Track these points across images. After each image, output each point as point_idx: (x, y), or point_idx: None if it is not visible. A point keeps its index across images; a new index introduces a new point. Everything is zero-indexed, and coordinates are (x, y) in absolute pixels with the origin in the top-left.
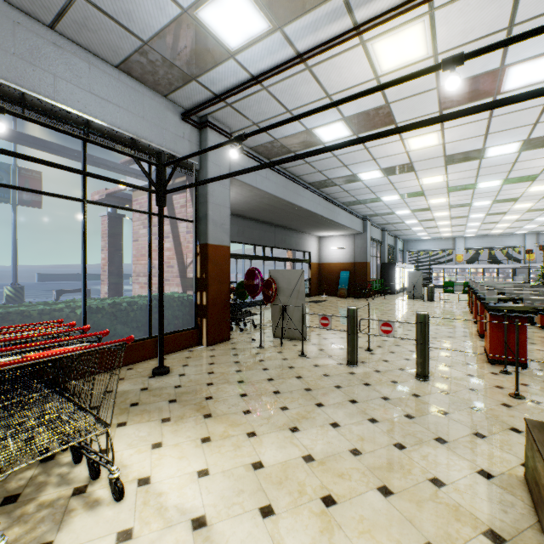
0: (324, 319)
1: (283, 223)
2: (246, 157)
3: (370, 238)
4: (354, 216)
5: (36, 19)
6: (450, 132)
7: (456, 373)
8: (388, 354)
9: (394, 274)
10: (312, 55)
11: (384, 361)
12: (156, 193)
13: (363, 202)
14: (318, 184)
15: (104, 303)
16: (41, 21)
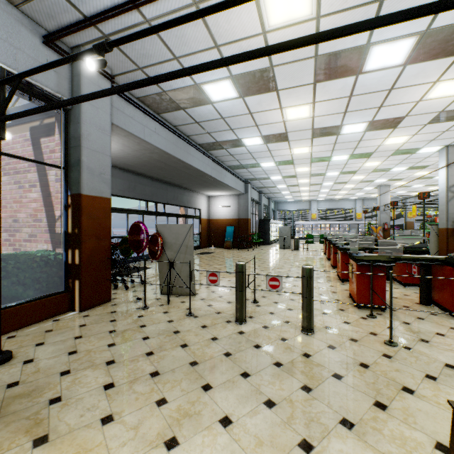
0: (212, 275)
1: (175, 181)
2: (133, 107)
3: (250, 198)
4: (238, 179)
5: None
6: (319, 106)
7: (334, 321)
8: (273, 305)
9: (269, 229)
10: None
11: (270, 314)
12: None
13: (245, 167)
14: (207, 145)
15: None
16: None
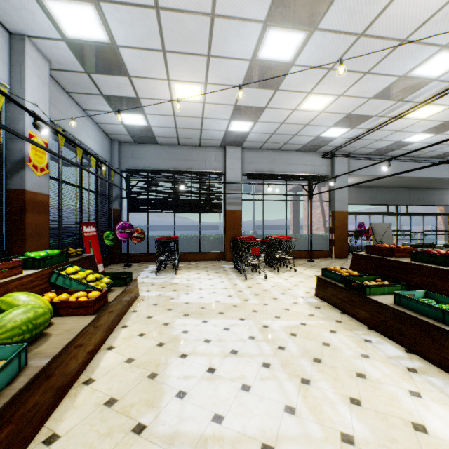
0: None
1: (415, 186)
2: (362, 160)
3: None
4: None
5: (274, 150)
6: None
7: None
8: None
9: None
10: (370, 132)
11: None
12: (309, 195)
13: None
14: (438, 156)
15: (291, 235)
16: (275, 150)
